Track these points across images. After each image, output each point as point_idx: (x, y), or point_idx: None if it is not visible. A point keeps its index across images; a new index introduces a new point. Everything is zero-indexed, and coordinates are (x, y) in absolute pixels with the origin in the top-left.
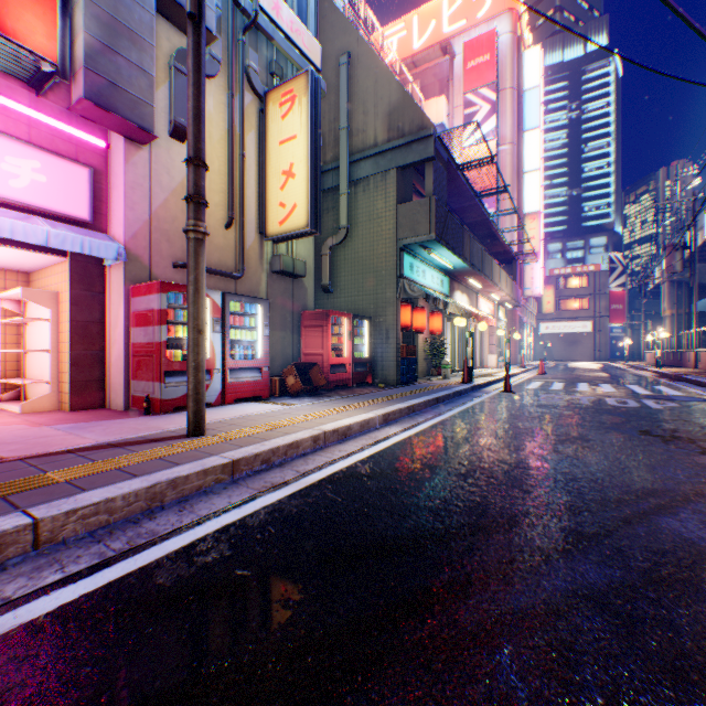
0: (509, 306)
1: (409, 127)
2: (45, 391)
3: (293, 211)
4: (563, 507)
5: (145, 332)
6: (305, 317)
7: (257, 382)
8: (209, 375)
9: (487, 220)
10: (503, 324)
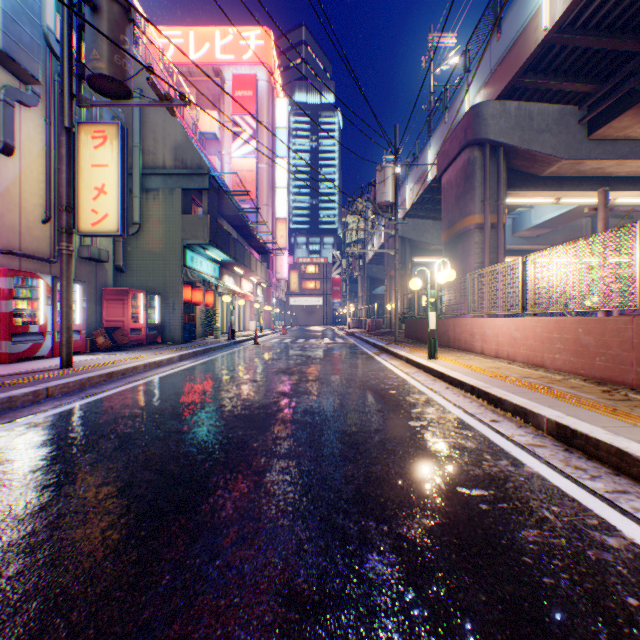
0: (265, 285)
1: (192, 163)
2: None
3: (106, 218)
4: (257, 373)
5: None
6: (107, 292)
7: (78, 341)
8: (43, 336)
9: (248, 225)
10: (261, 299)
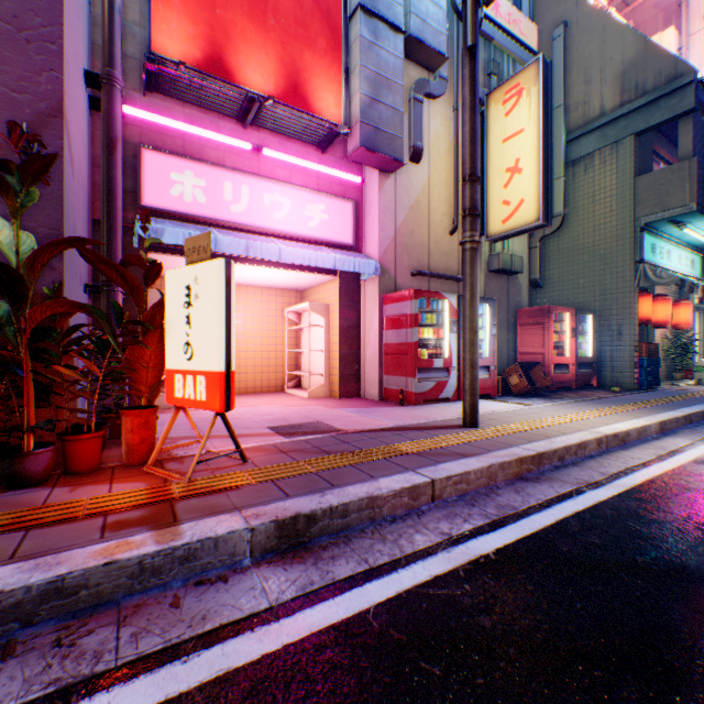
0: None
1: (653, 81)
2: (318, 381)
3: (519, 207)
4: None
5: (396, 334)
6: (519, 314)
7: (484, 380)
8: (446, 372)
9: None
10: None
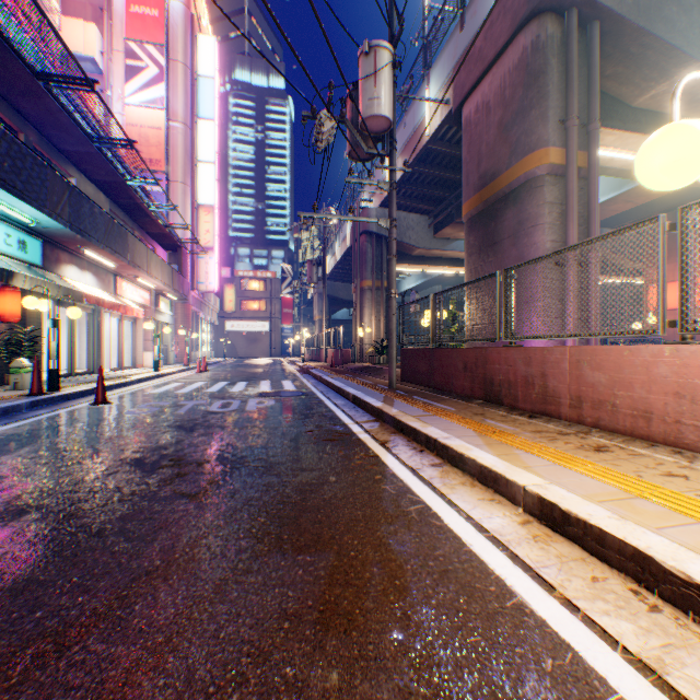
0: (175, 297)
1: None
2: None
3: None
4: None
5: None
6: None
7: None
8: None
9: (125, 183)
10: (169, 318)
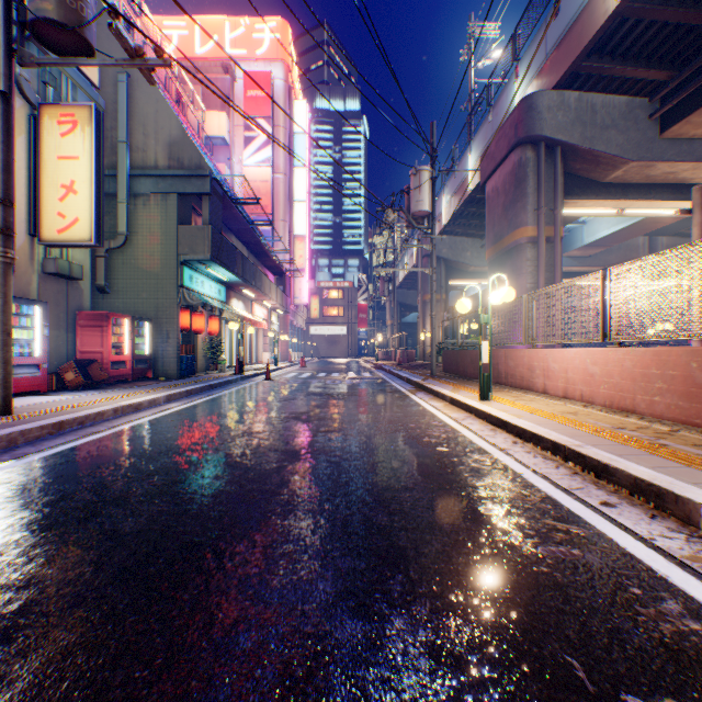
0: (281, 312)
1: (190, 163)
2: None
3: (76, 224)
4: (261, 421)
5: None
6: (82, 317)
7: (37, 377)
8: None
9: (260, 241)
10: (277, 327)
